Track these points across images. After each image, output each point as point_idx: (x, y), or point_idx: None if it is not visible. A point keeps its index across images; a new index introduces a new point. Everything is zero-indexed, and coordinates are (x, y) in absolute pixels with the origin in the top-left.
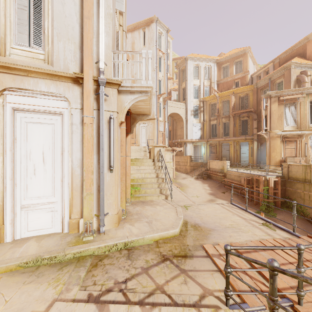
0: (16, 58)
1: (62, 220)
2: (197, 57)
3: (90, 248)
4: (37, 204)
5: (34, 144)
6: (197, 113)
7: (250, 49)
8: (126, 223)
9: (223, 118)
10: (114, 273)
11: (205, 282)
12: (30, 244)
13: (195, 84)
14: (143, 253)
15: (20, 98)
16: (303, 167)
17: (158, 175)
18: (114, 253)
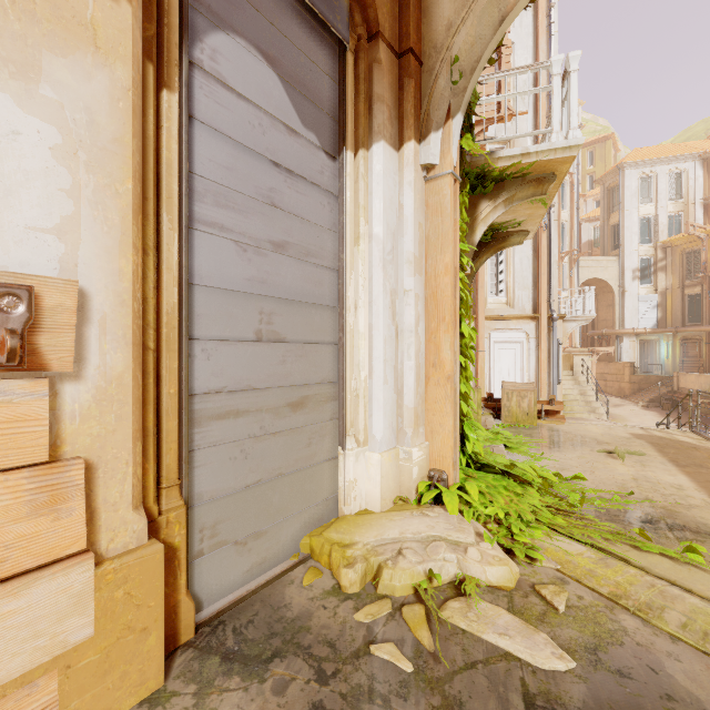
0: (491, 307)
1: None
2: (649, 158)
3: None
4: None
5: (503, 363)
6: (649, 274)
7: None
8: None
9: None
10: None
11: None
12: None
13: (644, 213)
14: None
15: (498, 334)
16: None
17: (583, 392)
18: None
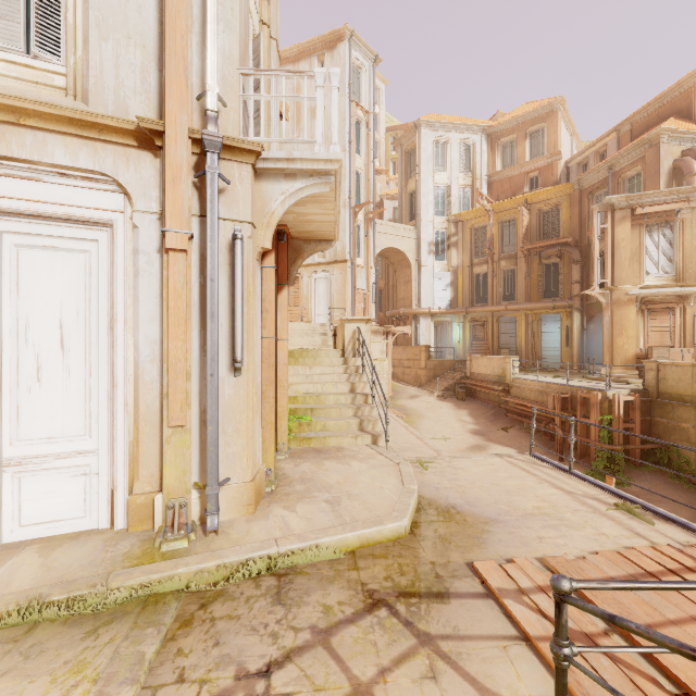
0: None
1: (111, 498)
2: (443, 121)
3: (177, 574)
4: (45, 456)
5: (38, 301)
6: (443, 250)
7: (564, 102)
8: (274, 503)
9: (501, 259)
10: (238, 644)
11: (490, 675)
12: (22, 562)
13: (439, 182)
14: (316, 586)
15: None
16: (695, 369)
17: (354, 388)
18: (241, 586)
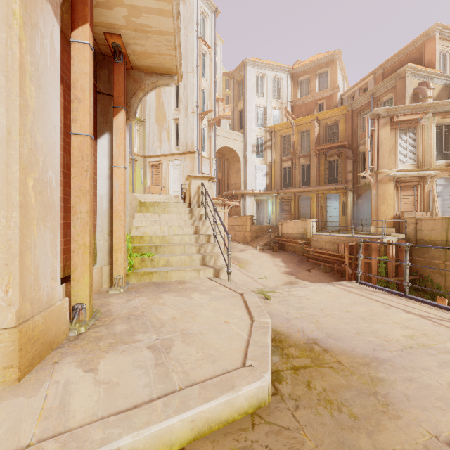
0: None
1: None
2: (262, 61)
3: None
4: None
5: None
6: (262, 150)
7: (340, 54)
8: (69, 356)
9: (300, 157)
10: None
11: None
12: None
13: (259, 104)
14: None
15: None
16: (444, 221)
17: (198, 230)
18: None
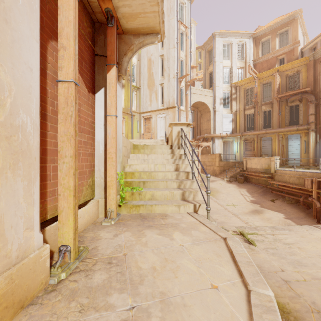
0: None
1: None
2: (228, 31)
3: None
4: None
5: None
6: (228, 102)
7: (301, 13)
8: None
9: (262, 105)
10: None
11: None
12: None
13: (225, 65)
14: None
15: None
16: None
17: (178, 168)
18: None
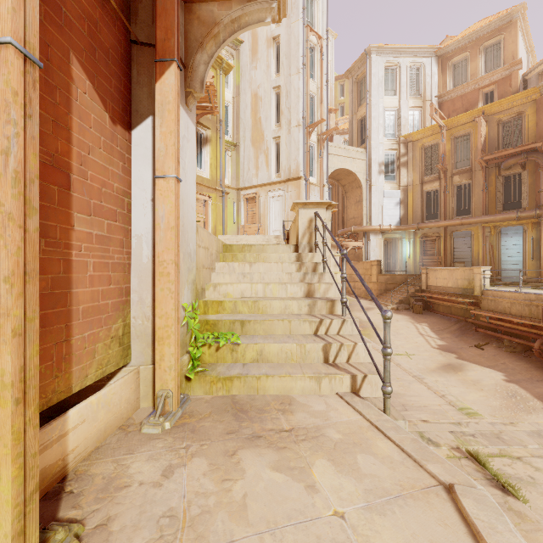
0: None
1: None
2: (393, 46)
3: None
4: None
5: None
6: (393, 170)
7: (524, 10)
8: None
9: (454, 175)
10: None
11: None
12: None
13: (389, 105)
14: None
15: None
16: None
17: (311, 291)
18: None
